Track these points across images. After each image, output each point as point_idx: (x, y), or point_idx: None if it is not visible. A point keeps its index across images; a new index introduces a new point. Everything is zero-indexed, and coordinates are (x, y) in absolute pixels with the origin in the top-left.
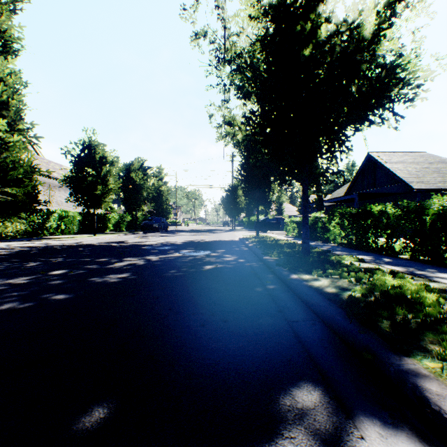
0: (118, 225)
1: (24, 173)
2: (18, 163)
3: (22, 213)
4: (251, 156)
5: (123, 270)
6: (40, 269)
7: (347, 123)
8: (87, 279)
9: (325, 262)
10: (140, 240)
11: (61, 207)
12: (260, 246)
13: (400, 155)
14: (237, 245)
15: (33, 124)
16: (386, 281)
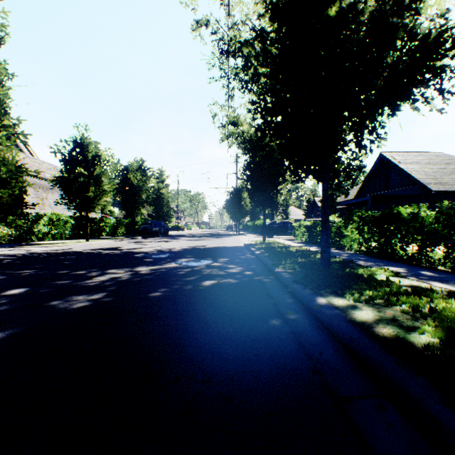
0: (115, 230)
1: (9, 173)
2: (2, 162)
3: (11, 216)
4: (258, 154)
5: (100, 288)
6: None
7: (382, 103)
8: (45, 304)
9: (354, 277)
10: (136, 246)
11: (55, 211)
12: (269, 254)
13: (415, 155)
14: (243, 252)
15: (19, 120)
16: None
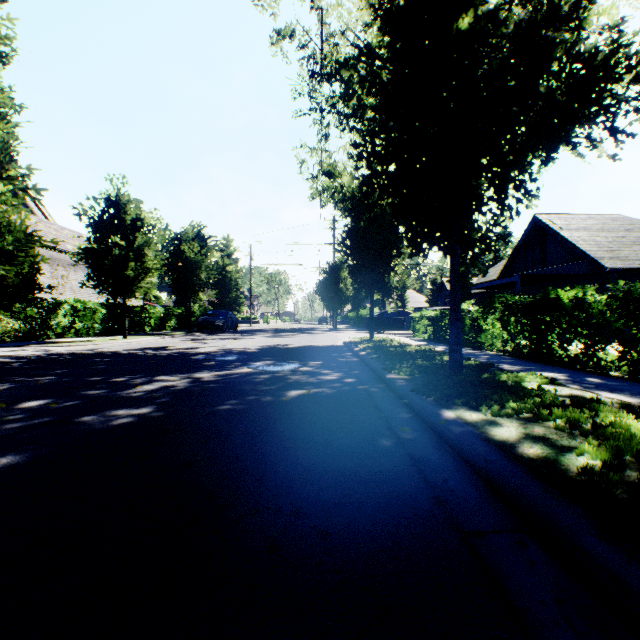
0: (164, 323)
1: (16, 243)
2: (6, 228)
3: (18, 304)
4: (363, 217)
5: (147, 400)
6: (2, 399)
7: (532, 148)
8: (74, 420)
9: (494, 385)
10: (193, 345)
11: (79, 296)
12: (378, 355)
13: (582, 218)
14: (342, 353)
15: (30, 169)
16: (632, 430)
